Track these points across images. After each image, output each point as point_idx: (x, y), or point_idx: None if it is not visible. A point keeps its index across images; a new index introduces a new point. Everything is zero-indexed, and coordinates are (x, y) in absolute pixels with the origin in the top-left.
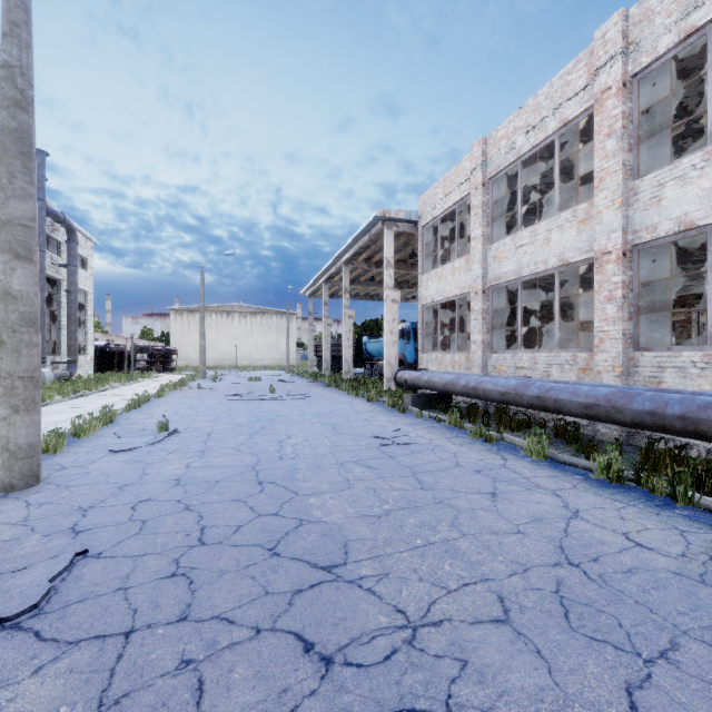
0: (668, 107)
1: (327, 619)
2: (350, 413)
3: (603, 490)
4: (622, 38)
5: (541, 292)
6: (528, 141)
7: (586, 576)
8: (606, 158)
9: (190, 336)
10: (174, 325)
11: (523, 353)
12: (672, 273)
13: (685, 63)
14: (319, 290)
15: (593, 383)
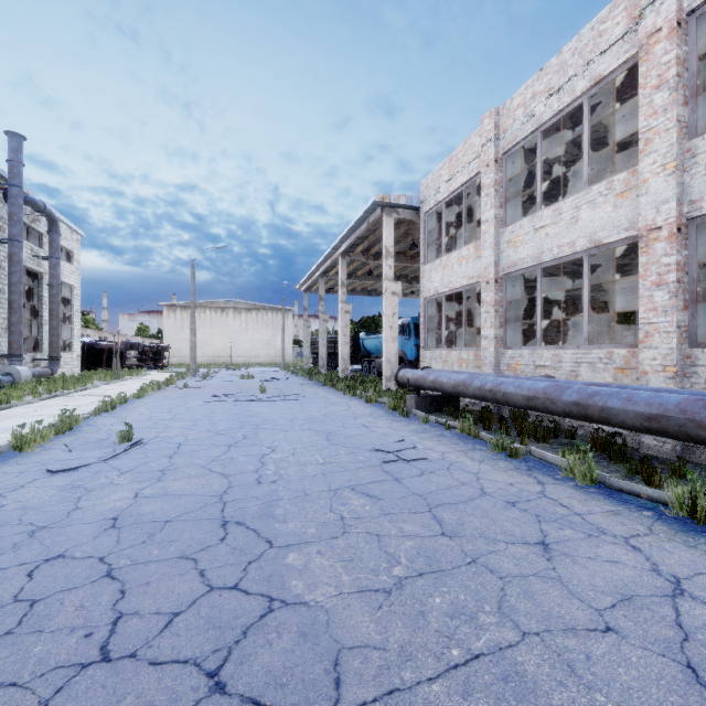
0: None
1: None
2: (347, 417)
3: (693, 537)
4: None
5: (555, 282)
6: (551, 107)
7: None
8: (655, 115)
9: (184, 333)
10: (167, 321)
11: (544, 349)
12: None
13: None
14: (315, 285)
15: (644, 386)
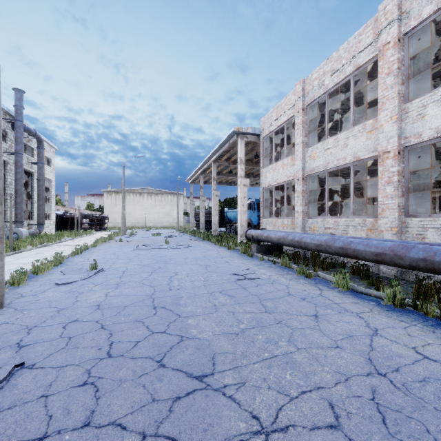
0: (425, 57)
1: (198, 425)
2: (217, 257)
3: (391, 313)
4: (397, 9)
5: (339, 179)
6: (333, 80)
7: (393, 385)
8: (386, 89)
9: (117, 208)
10: (106, 201)
11: (329, 218)
12: (425, 166)
13: (439, 26)
14: (197, 179)
15: (379, 238)
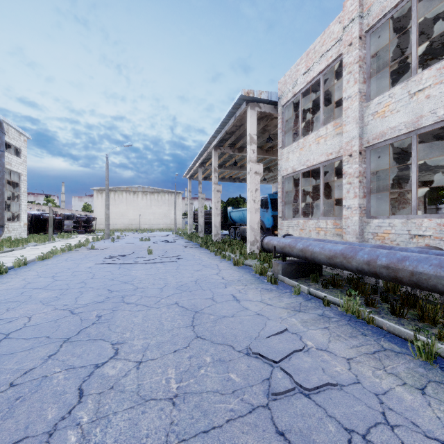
0: None
1: None
2: (217, 284)
3: None
4: None
5: (398, 161)
6: None
7: None
8: None
9: None
10: (96, 200)
11: (423, 218)
12: None
13: None
14: (196, 174)
15: None
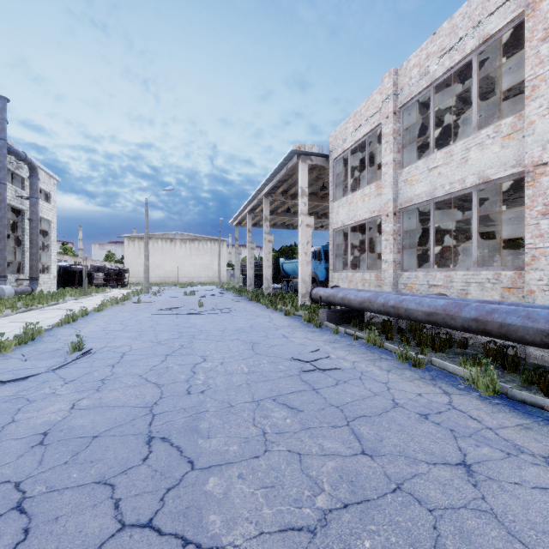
0: None
1: None
2: (269, 328)
3: None
4: None
5: (441, 216)
6: (443, 65)
7: None
8: (541, 64)
9: (141, 258)
10: (127, 249)
11: (437, 271)
12: None
13: None
14: (244, 220)
15: (536, 304)
